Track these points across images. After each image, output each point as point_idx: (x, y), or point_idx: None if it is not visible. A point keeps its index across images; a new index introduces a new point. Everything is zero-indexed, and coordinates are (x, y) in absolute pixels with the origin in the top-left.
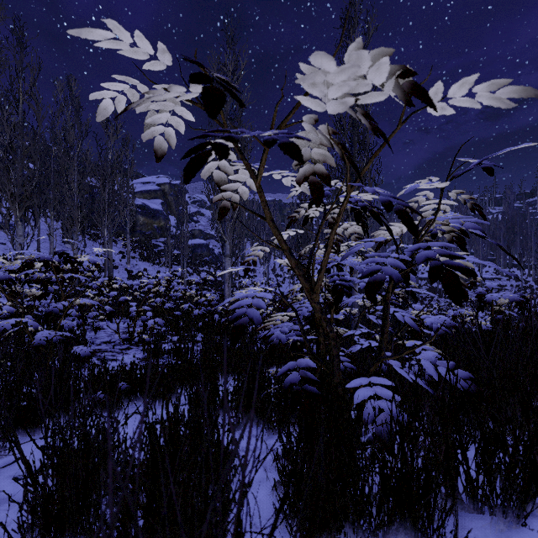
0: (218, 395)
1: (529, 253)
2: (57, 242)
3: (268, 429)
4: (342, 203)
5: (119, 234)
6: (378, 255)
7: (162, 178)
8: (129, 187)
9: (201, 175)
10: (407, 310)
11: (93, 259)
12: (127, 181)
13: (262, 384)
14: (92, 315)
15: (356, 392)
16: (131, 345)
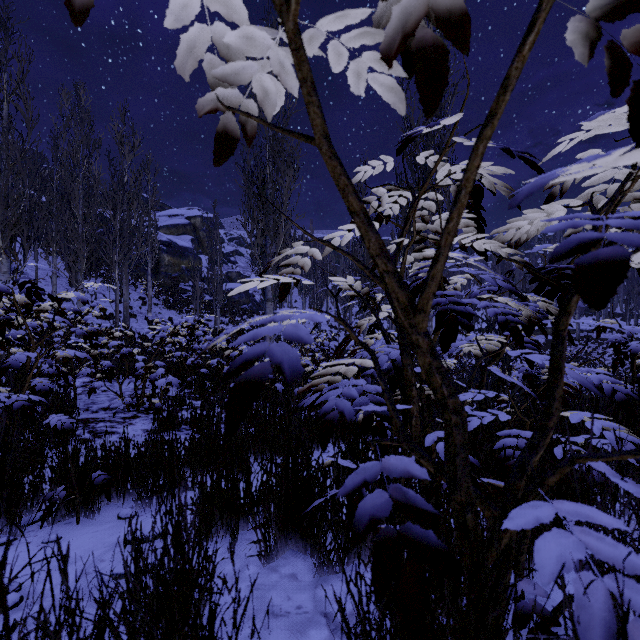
0: (238, 497)
1: (636, 300)
2: (63, 285)
3: (319, 565)
4: (518, 48)
5: (140, 277)
6: (573, 218)
7: (193, 210)
8: (150, 218)
9: (177, 65)
10: (521, 364)
11: (83, 296)
12: (148, 211)
13: (309, 483)
14: (85, 373)
15: (538, 548)
16: (139, 413)
